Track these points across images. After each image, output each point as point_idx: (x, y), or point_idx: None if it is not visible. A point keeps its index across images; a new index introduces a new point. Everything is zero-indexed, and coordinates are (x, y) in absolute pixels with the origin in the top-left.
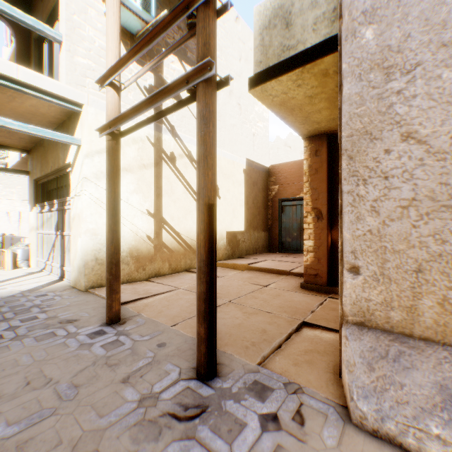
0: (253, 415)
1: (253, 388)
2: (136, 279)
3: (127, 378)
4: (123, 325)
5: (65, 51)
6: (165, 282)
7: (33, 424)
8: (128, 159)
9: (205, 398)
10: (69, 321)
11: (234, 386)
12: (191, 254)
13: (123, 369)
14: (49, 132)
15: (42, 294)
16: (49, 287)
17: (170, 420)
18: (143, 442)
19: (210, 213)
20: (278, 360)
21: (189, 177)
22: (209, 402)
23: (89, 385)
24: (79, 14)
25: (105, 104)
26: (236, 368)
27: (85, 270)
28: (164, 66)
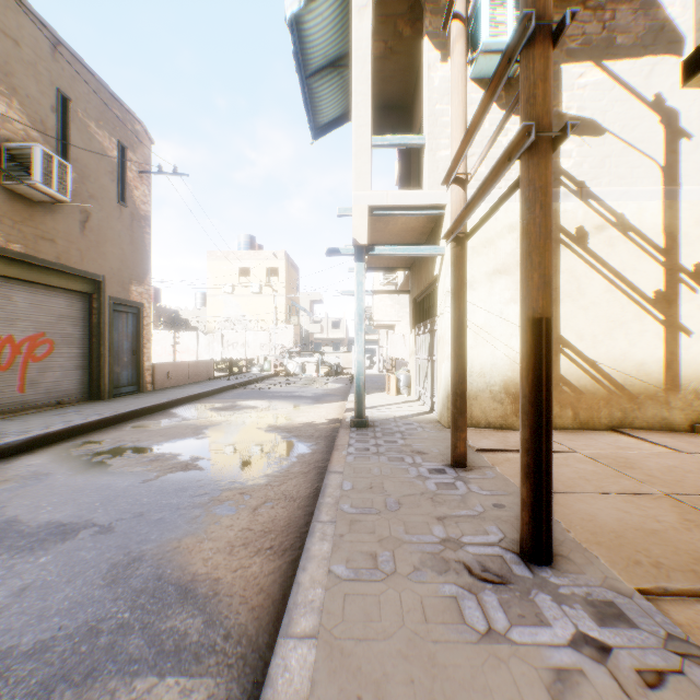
0: (568, 626)
1: (597, 606)
2: (514, 426)
3: (443, 518)
4: (467, 471)
5: (426, 153)
6: (557, 438)
7: (363, 514)
8: (502, 257)
9: (513, 575)
10: (419, 452)
11: (566, 587)
12: (623, 401)
13: (444, 509)
14: (413, 248)
15: (408, 423)
16: (417, 417)
17: (461, 569)
18: (427, 567)
19: (536, 331)
20: (696, 609)
21: (618, 262)
22: (516, 580)
23: (409, 508)
24: (441, 100)
25: (471, 194)
26: (589, 574)
27: (447, 402)
28: (564, 92)
